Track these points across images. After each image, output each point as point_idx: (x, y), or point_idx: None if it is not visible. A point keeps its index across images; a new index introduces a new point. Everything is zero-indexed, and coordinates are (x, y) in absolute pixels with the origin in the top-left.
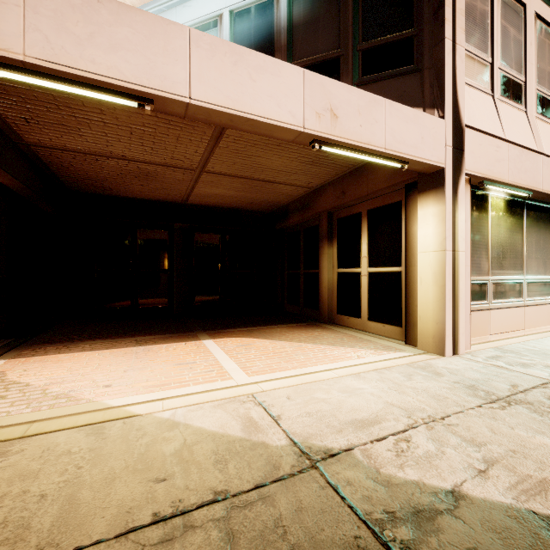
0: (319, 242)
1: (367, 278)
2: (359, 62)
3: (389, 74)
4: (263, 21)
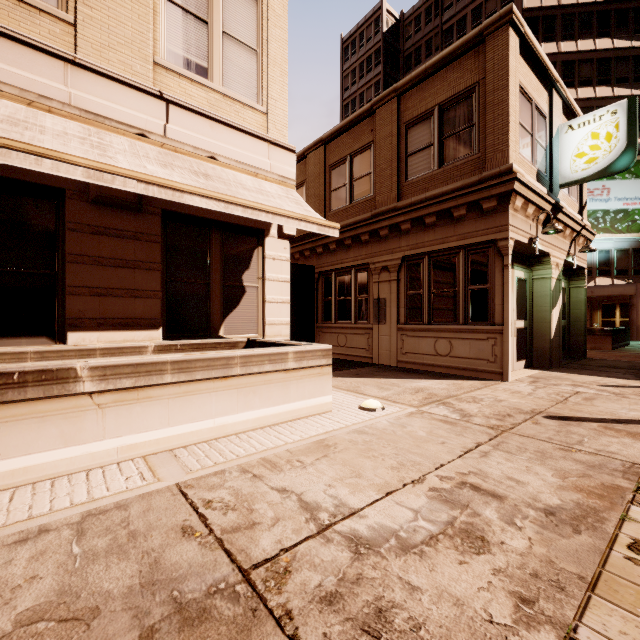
0: (592, 310)
1: (619, 322)
2: (633, 272)
3: (639, 276)
4: (607, 255)
